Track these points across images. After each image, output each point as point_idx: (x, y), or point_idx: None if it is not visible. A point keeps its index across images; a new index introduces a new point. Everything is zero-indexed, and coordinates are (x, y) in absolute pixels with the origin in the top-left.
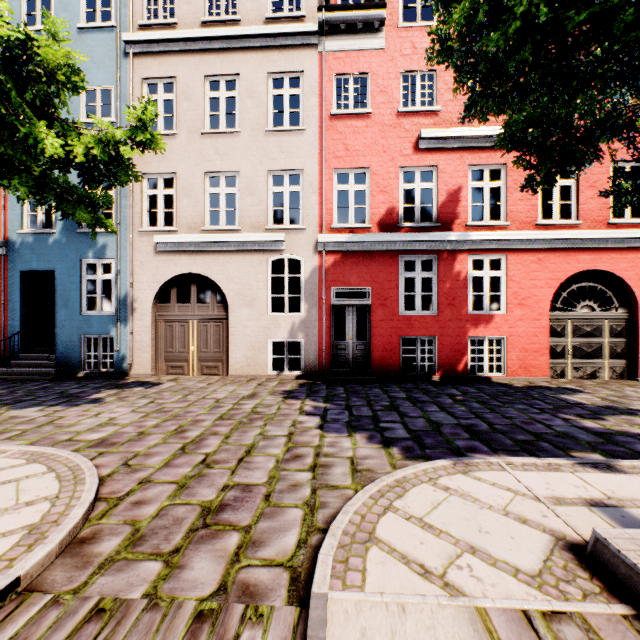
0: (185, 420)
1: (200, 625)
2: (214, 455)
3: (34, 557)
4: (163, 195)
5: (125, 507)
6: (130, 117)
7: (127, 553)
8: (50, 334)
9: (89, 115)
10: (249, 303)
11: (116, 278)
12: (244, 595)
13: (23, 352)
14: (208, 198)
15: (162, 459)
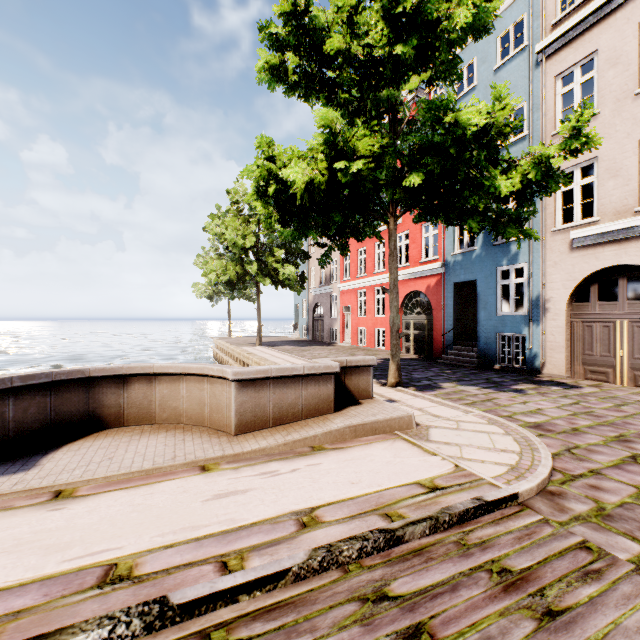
0: (625, 430)
1: None
2: None
3: (523, 485)
4: (579, 186)
5: (581, 485)
6: (563, 130)
7: (597, 520)
8: (473, 331)
9: None
10: None
11: (527, 281)
12: None
13: (454, 344)
14: None
15: (608, 459)
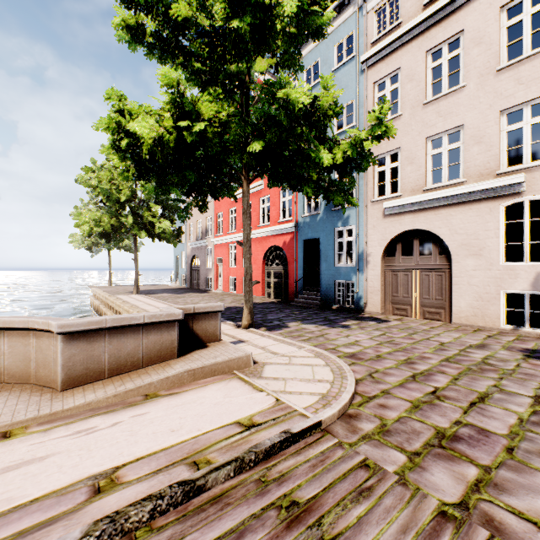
0: (412, 354)
1: (444, 521)
2: (443, 391)
3: (327, 413)
4: (389, 169)
5: (373, 405)
6: (370, 119)
7: (379, 437)
8: (317, 279)
9: (337, 127)
10: (475, 253)
11: (355, 239)
12: (487, 524)
13: (304, 290)
14: (429, 160)
15: (396, 380)
